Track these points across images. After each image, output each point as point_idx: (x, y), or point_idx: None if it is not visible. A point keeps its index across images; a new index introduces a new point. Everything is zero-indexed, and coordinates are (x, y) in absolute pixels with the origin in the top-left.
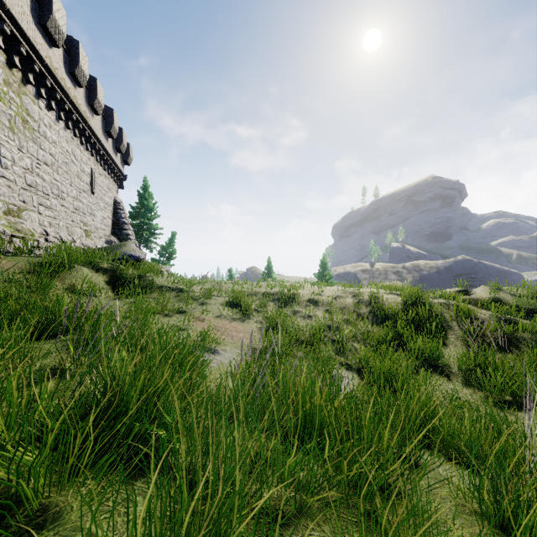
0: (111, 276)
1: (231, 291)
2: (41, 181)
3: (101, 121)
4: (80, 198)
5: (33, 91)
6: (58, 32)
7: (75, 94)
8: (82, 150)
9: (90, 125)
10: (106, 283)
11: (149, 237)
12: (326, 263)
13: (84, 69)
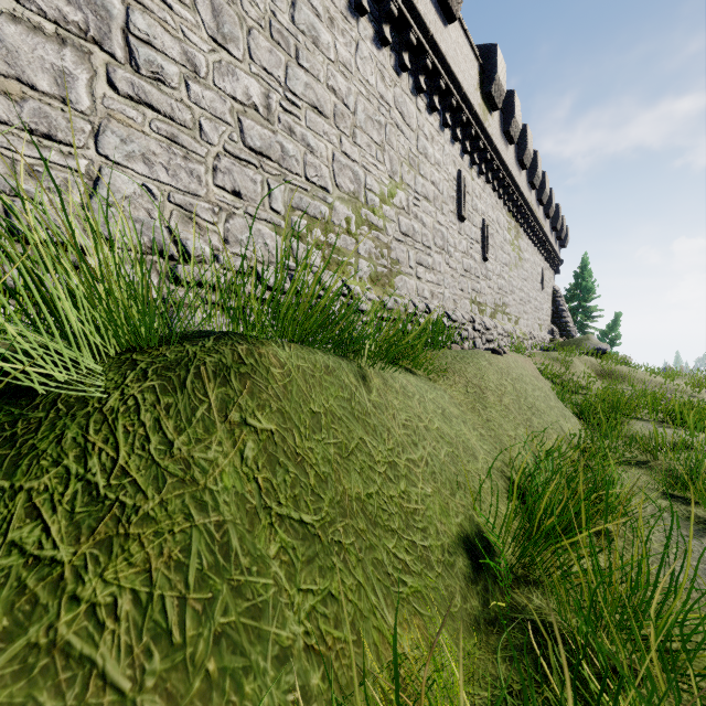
0: (591, 367)
1: None
2: (523, 294)
3: (549, 221)
4: (536, 298)
5: (521, 231)
6: (537, 179)
7: (538, 214)
8: (537, 255)
9: (544, 232)
10: (590, 372)
11: (584, 320)
12: None
13: (547, 190)
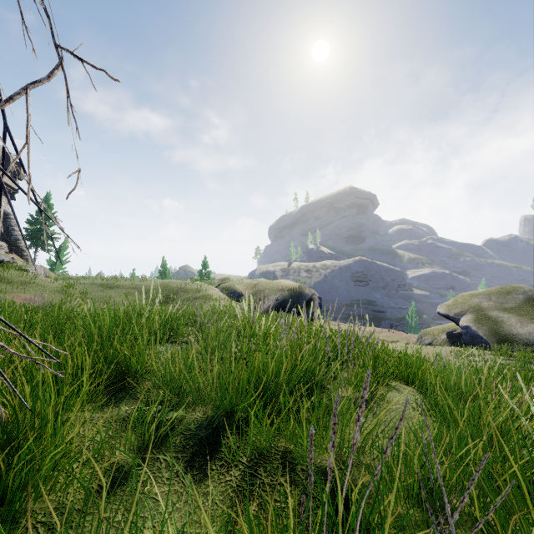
0: None
1: (81, 283)
2: None
3: None
4: None
5: None
6: None
7: None
8: None
9: None
10: None
11: (47, 240)
12: (206, 263)
13: None
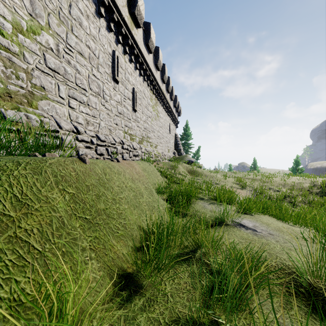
0: (186, 169)
1: (233, 177)
2: (160, 134)
3: (172, 102)
4: (167, 136)
5: (158, 103)
6: (166, 78)
7: (167, 97)
8: (167, 117)
9: (170, 106)
10: (186, 171)
11: (187, 149)
12: (298, 161)
13: (170, 86)
